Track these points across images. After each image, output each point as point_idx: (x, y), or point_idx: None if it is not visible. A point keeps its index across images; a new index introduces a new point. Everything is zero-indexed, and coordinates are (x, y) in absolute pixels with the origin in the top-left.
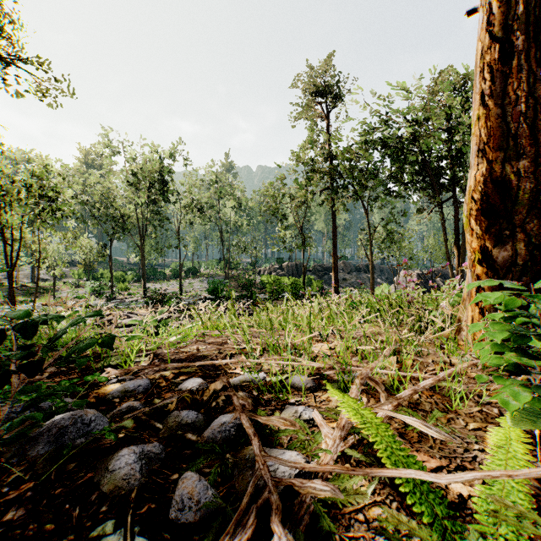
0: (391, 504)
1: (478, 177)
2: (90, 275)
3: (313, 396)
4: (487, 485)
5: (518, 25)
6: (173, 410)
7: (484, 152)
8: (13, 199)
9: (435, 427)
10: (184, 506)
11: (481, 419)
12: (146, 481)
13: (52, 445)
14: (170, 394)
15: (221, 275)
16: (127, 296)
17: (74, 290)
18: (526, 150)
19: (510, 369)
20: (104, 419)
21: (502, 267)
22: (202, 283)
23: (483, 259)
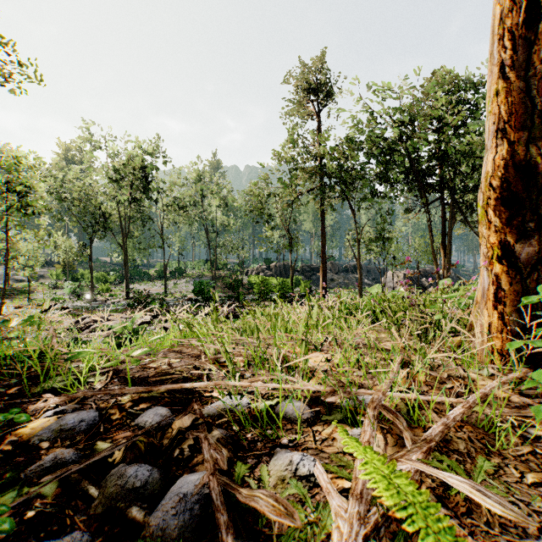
0: None
1: (497, 161)
2: (70, 275)
3: (311, 432)
4: None
5: None
6: (119, 462)
7: (504, 132)
8: None
9: (494, 493)
10: None
11: (537, 466)
12: None
13: None
14: (122, 432)
15: (208, 276)
16: (108, 297)
17: (52, 291)
18: None
19: None
20: None
21: (526, 265)
22: (188, 284)
23: (504, 256)
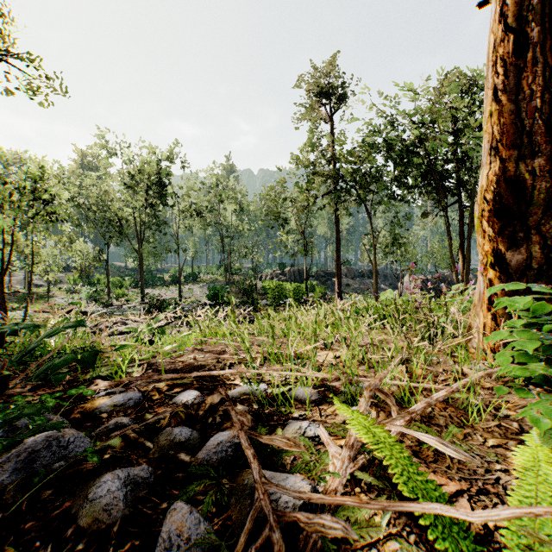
0: (409, 536)
1: (490, 177)
2: (86, 280)
3: (318, 410)
4: None
5: (533, 16)
6: (166, 426)
7: (497, 150)
8: (3, 201)
9: (453, 445)
10: (172, 545)
11: (500, 435)
12: (131, 511)
13: (21, 473)
14: (163, 408)
15: (222, 281)
16: (124, 302)
17: (70, 296)
18: (541, 147)
19: (536, 382)
20: (85, 440)
21: (516, 271)
22: (202, 289)
23: (496, 263)
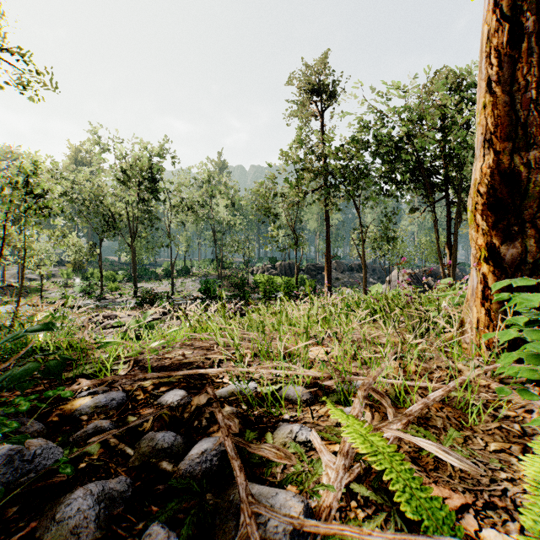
0: None
1: (484, 169)
2: (80, 274)
3: (309, 411)
4: (532, 537)
5: (528, 6)
6: (148, 430)
7: (491, 142)
8: None
9: (455, 452)
10: None
11: (501, 438)
12: (103, 532)
13: None
14: (147, 409)
15: (214, 275)
16: (117, 296)
17: (63, 290)
18: (536, 139)
19: None
20: (56, 450)
21: (510, 265)
22: (194, 283)
23: (490, 257)
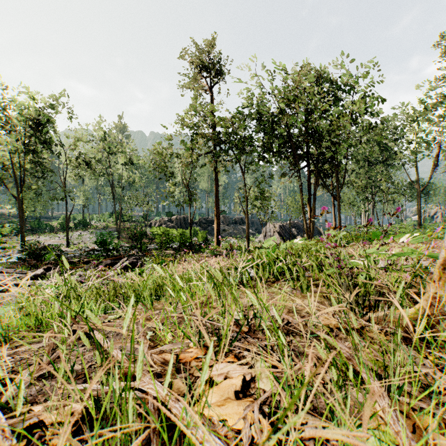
0: None
1: None
2: None
3: None
4: None
5: None
6: None
7: None
8: None
9: None
10: None
11: None
12: None
13: None
14: None
15: (113, 228)
16: (1, 250)
17: None
18: None
19: None
20: None
21: None
22: (92, 235)
23: None
